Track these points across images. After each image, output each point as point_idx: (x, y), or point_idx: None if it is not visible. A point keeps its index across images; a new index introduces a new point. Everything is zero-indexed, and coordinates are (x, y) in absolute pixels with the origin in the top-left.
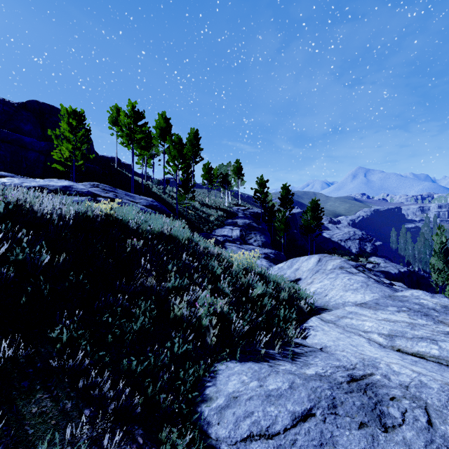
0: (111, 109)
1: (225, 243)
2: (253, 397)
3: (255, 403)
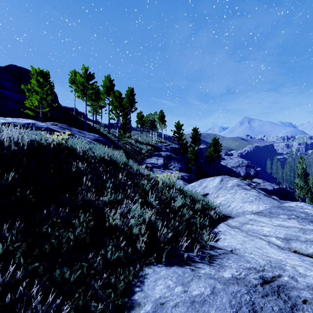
0: (71, 72)
1: (153, 169)
2: (179, 304)
3: (181, 310)
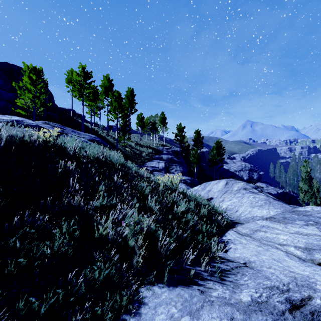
0: (68, 72)
1: (153, 172)
2: None
3: None
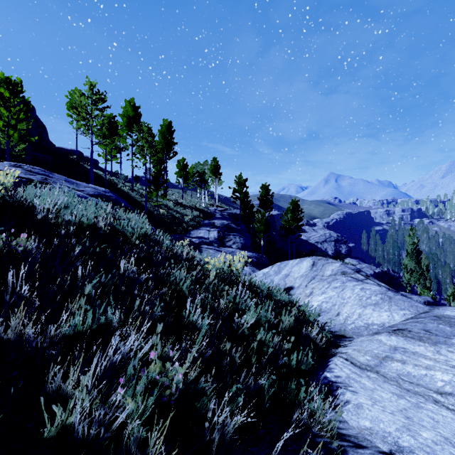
0: (70, 93)
1: (201, 246)
2: None
3: None
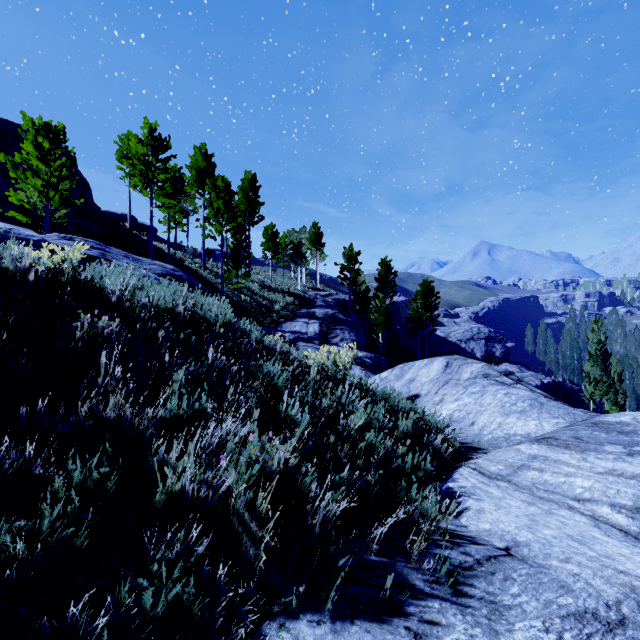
0: (121, 138)
1: (297, 343)
2: None
3: None
